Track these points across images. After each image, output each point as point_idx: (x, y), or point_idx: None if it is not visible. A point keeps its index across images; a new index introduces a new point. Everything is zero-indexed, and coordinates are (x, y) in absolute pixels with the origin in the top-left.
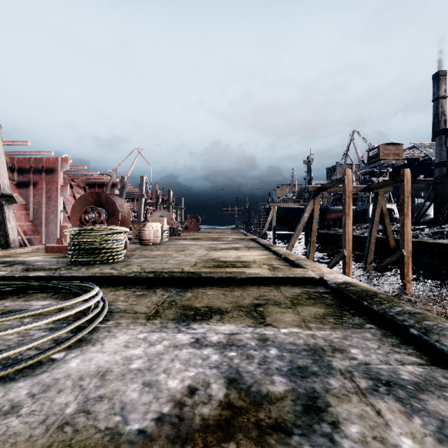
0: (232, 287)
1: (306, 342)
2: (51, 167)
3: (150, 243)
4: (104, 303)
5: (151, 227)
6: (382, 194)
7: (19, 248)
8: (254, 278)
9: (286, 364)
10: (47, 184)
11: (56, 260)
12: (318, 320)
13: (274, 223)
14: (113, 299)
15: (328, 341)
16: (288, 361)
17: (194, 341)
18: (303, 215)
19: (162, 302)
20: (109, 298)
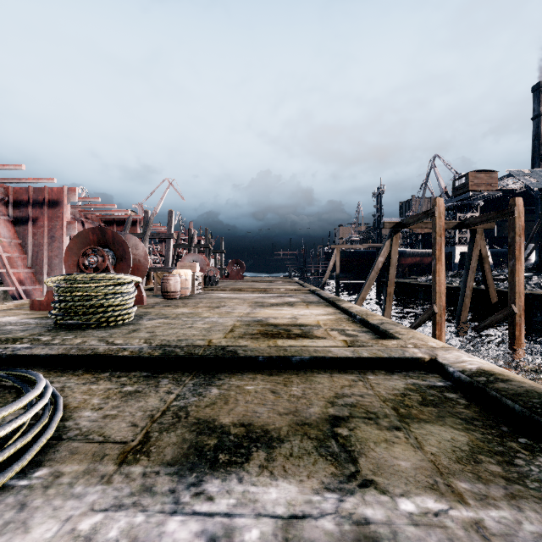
0: (288, 375)
1: None
2: (55, 199)
3: (176, 296)
4: (51, 418)
5: (178, 275)
6: (481, 232)
7: None
8: (323, 358)
9: None
10: (49, 220)
11: (37, 321)
12: (468, 467)
13: (337, 270)
14: (79, 404)
15: None
16: None
17: None
18: (377, 259)
19: (162, 410)
20: (73, 400)
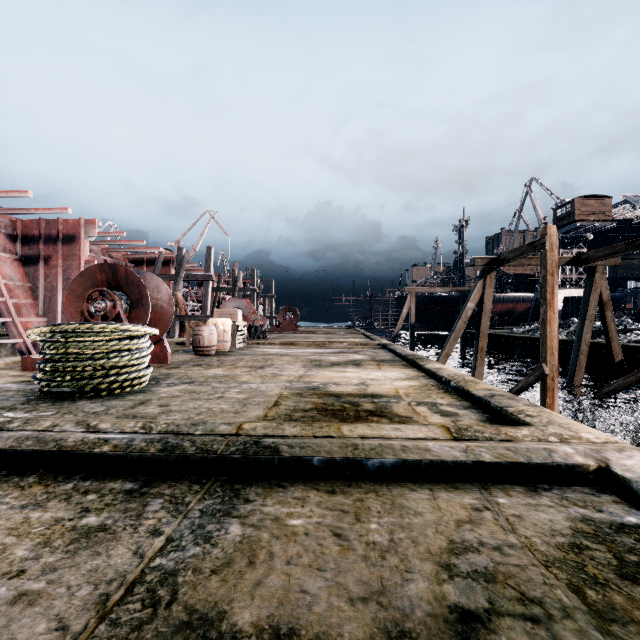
0: (361, 493)
1: None
2: (70, 233)
3: (211, 352)
4: None
5: (213, 326)
6: (602, 270)
7: None
8: (417, 463)
9: None
10: (64, 259)
11: (20, 387)
12: None
13: (412, 319)
14: None
15: None
16: None
17: None
18: (465, 305)
19: (130, 581)
20: None
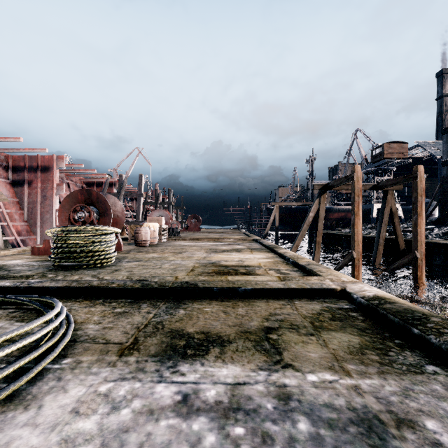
0: (235, 301)
1: (351, 403)
2: (46, 165)
3: (146, 244)
4: (68, 328)
5: (148, 228)
6: (392, 193)
7: (3, 250)
8: (261, 289)
9: None
10: (42, 183)
11: (38, 263)
12: (356, 357)
13: (277, 223)
14: (84, 320)
15: (383, 402)
16: None
17: (180, 401)
18: (308, 214)
19: (145, 324)
20: (79, 318)
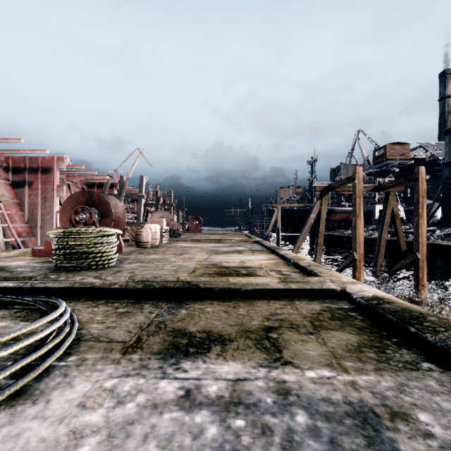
0: (236, 301)
1: (347, 398)
2: (47, 166)
3: (147, 245)
4: (72, 327)
5: (149, 229)
6: (393, 194)
7: (4, 251)
8: (262, 290)
9: (326, 448)
10: (42, 184)
11: (40, 265)
12: (354, 354)
13: (278, 225)
14: (88, 320)
15: (379, 396)
16: (327, 441)
17: (182, 396)
18: (309, 216)
19: (147, 323)
20: (83, 318)
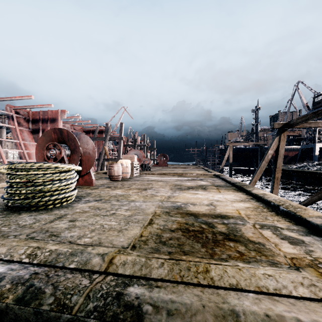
0: None
1: None
2: (54, 117)
3: (118, 178)
4: None
5: (120, 164)
6: None
7: None
8: None
9: None
10: None
11: (0, 201)
12: None
13: (230, 160)
14: None
15: None
16: None
17: None
18: (267, 152)
19: None
20: None
